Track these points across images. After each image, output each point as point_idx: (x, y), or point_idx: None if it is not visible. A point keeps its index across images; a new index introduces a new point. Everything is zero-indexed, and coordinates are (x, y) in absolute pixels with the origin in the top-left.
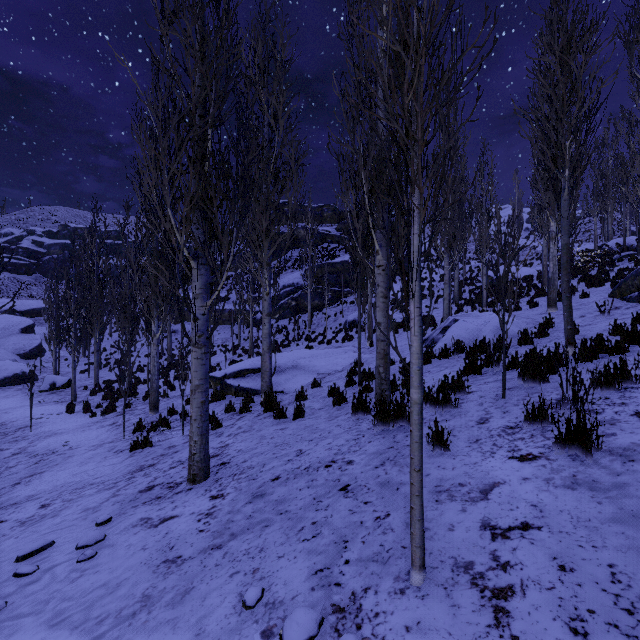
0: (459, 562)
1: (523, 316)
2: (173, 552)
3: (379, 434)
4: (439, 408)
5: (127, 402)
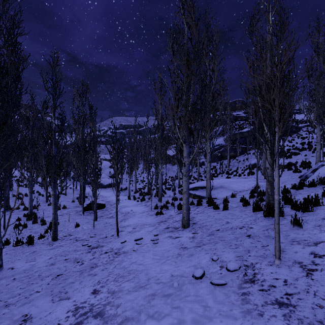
0: (296, 261)
1: None
2: (183, 246)
3: (266, 219)
4: (301, 211)
5: (148, 197)
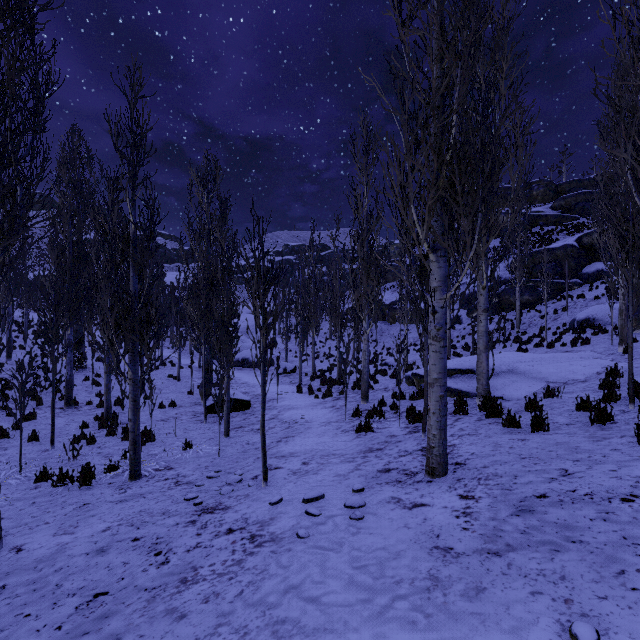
0: None
1: None
2: (441, 541)
3: None
4: None
5: (339, 389)
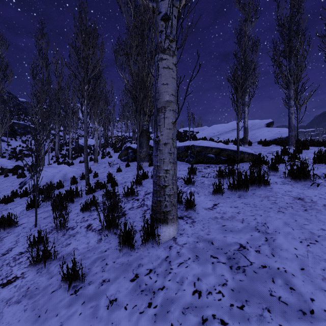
0: None
1: (83, 166)
2: None
3: None
4: None
5: None
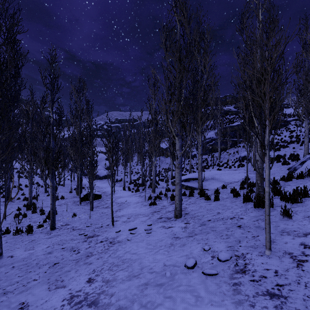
0: (286, 252)
1: None
2: (176, 235)
3: (256, 210)
4: (290, 202)
5: (142, 188)
